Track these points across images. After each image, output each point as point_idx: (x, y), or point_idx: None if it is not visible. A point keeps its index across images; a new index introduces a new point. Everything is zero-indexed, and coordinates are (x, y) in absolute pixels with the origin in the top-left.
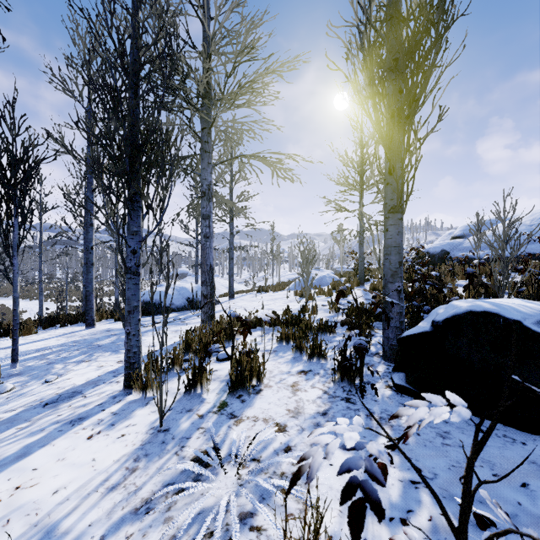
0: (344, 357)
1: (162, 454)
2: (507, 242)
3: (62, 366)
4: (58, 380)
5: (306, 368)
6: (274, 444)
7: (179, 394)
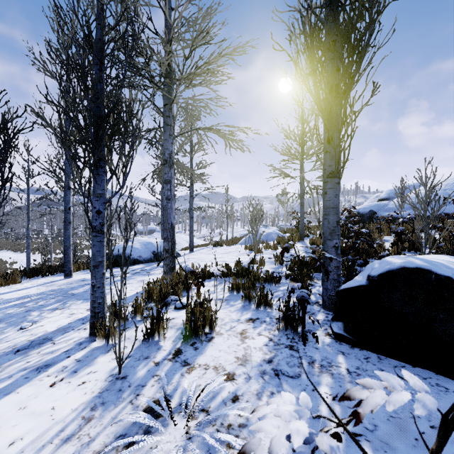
0: (288, 307)
1: (118, 402)
2: (428, 204)
3: (38, 313)
4: (32, 326)
5: (254, 316)
6: (223, 393)
7: (138, 341)
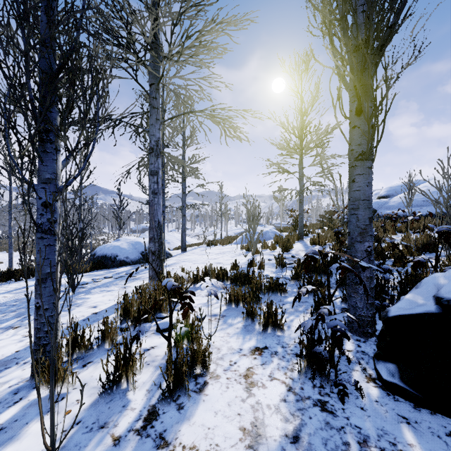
0: (312, 338)
1: None
2: None
3: None
4: None
5: (260, 343)
6: None
7: (98, 390)
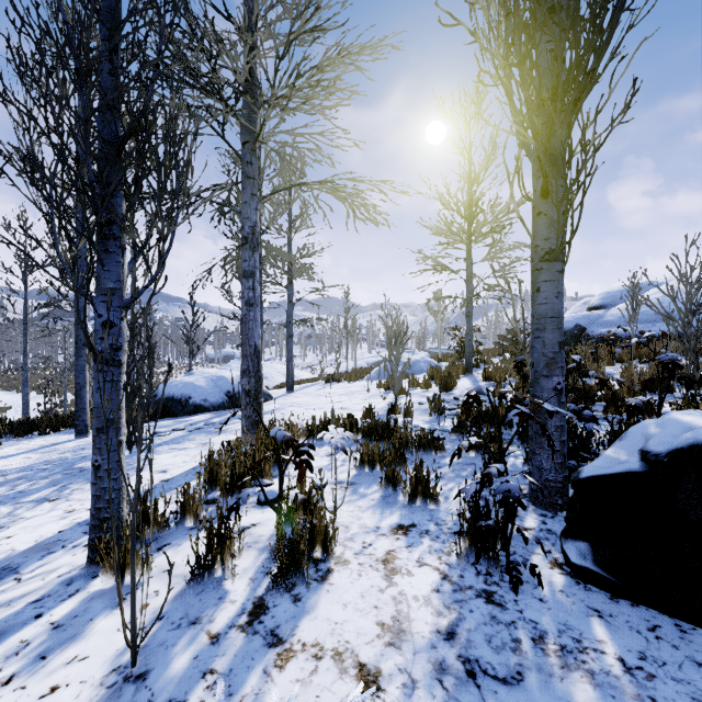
0: (476, 509)
1: None
2: (695, 313)
3: (9, 510)
4: None
5: (406, 519)
6: None
7: (183, 579)
